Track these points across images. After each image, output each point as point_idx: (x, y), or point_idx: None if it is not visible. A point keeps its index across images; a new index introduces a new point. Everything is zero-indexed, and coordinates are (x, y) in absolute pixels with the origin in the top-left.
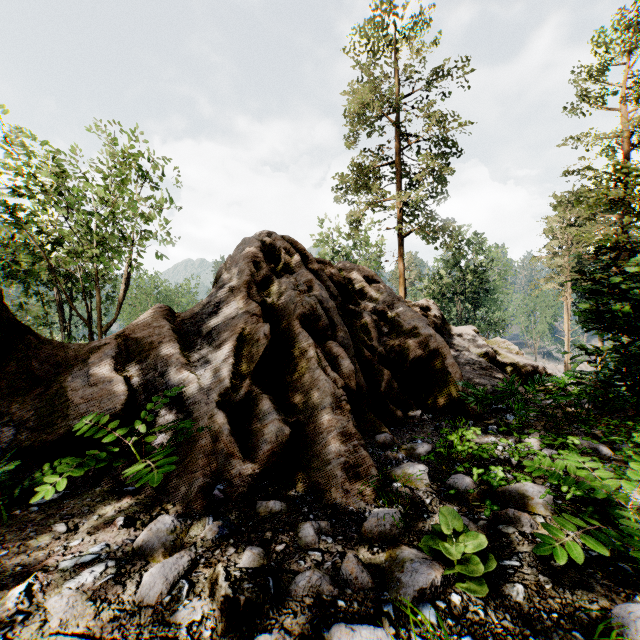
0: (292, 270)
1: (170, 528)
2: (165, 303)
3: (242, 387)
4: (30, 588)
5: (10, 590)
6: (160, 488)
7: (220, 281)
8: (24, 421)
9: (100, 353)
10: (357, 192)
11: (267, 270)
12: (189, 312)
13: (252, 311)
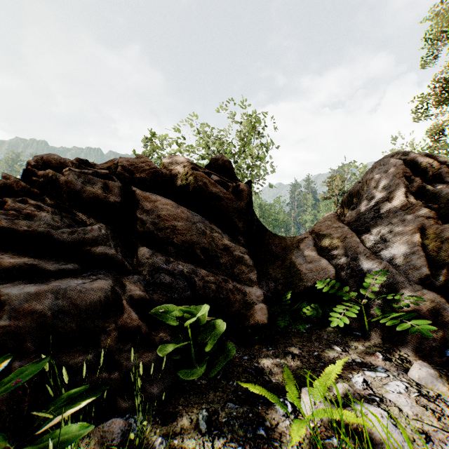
0: (440, 180)
1: (435, 373)
2: (264, 213)
3: (439, 275)
4: (366, 382)
5: (350, 378)
6: (385, 339)
7: (369, 194)
8: (276, 279)
9: (304, 243)
10: (439, 105)
11: (420, 182)
12: (349, 217)
13: (422, 215)
